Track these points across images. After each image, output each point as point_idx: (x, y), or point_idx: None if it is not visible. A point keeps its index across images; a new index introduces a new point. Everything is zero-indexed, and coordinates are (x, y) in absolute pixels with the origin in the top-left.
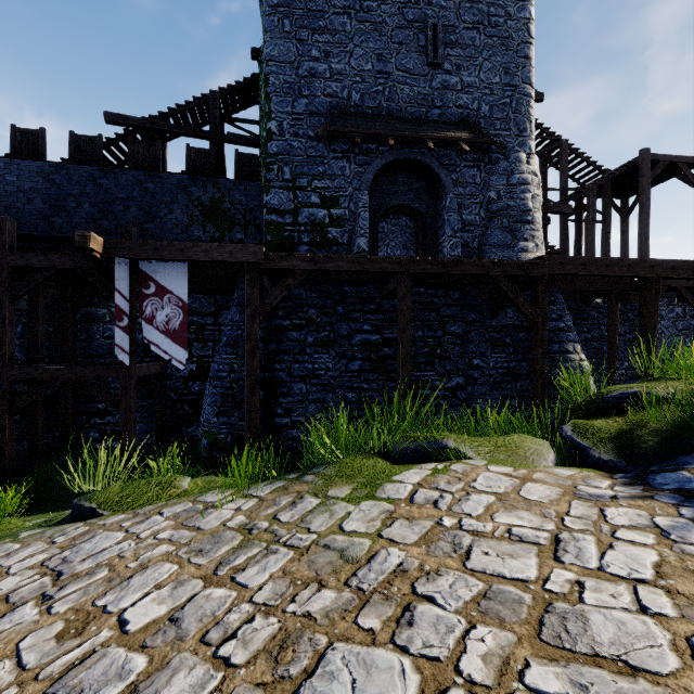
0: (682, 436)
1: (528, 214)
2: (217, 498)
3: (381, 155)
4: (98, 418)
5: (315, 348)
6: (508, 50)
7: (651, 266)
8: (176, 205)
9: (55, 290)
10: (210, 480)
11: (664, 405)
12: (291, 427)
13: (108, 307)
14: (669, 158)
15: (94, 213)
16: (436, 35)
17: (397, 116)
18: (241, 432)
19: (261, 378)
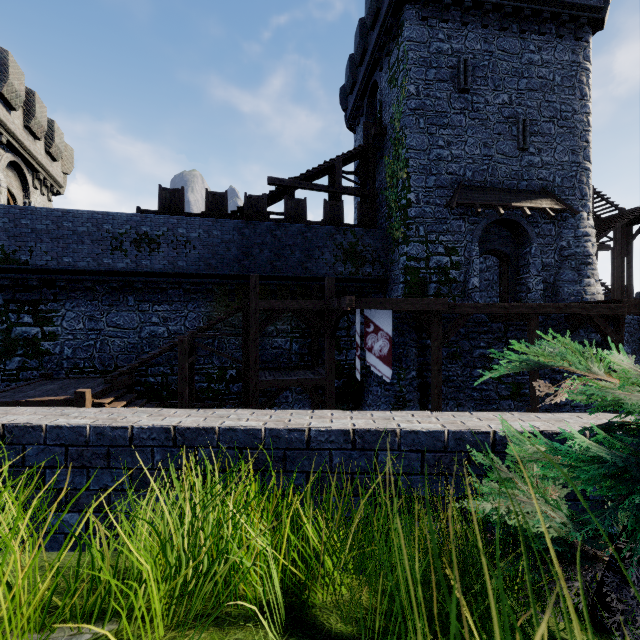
0: None
1: (589, 257)
2: None
3: (486, 216)
4: (268, 408)
5: (448, 360)
6: (574, 136)
7: None
8: (326, 249)
9: (240, 313)
10: None
11: None
12: None
13: (275, 325)
14: None
15: (271, 256)
16: (524, 127)
17: (497, 187)
18: None
19: (418, 384)
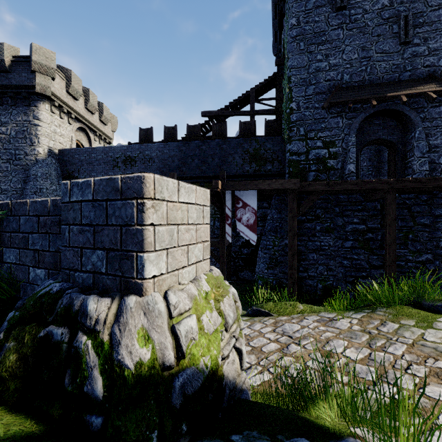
0: None
1: None
2: (331, 316)
3: (364, 110)
4: None
5: (321, 233)
6: None
7: None
8: (236, 155)
9: None
10: (310, 306)
11: None
12: (307, 278)
13: None
14: None
15: (199, 163)
16: (407, 22)
17: (376, 83)
18: (280, 279)
19: None
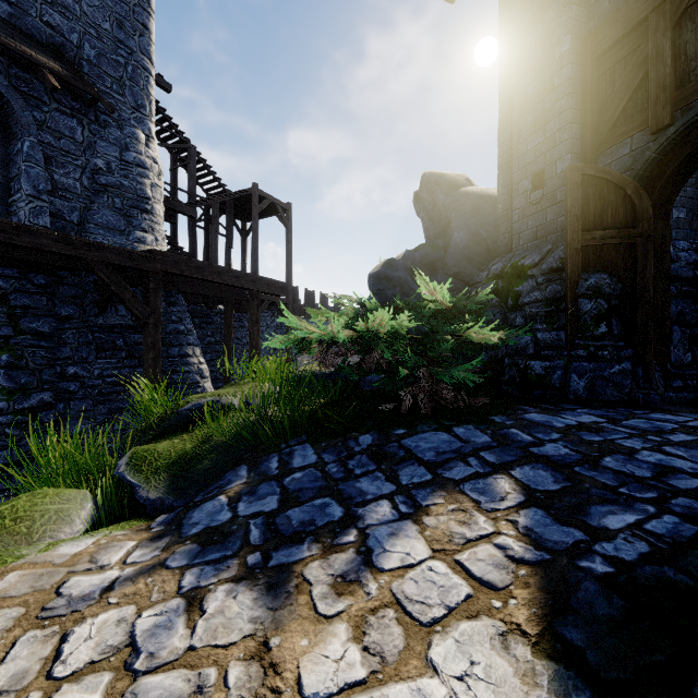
0: (235, 447)
1: (147, 202)
2: None
3: None
4: None
5: None
6: (122, 1)
7: (253, 280)
8: None
9: None
10: None
11: (231, 412)
12: None
13: None
14: (272, 199)
15: None
16: None
17: None
18: None
19: None
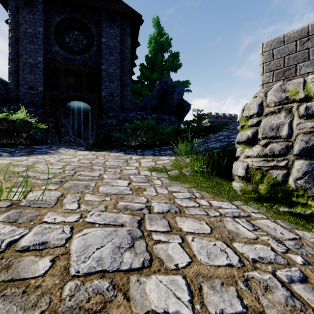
0: None
1: None
2: None
3: None
4: None
5: None
6: None
7: None
8: None
9: None
10: None
11: None
12: None
13: None
14: None
15: None
16: None
17: None
18: None
19: None
